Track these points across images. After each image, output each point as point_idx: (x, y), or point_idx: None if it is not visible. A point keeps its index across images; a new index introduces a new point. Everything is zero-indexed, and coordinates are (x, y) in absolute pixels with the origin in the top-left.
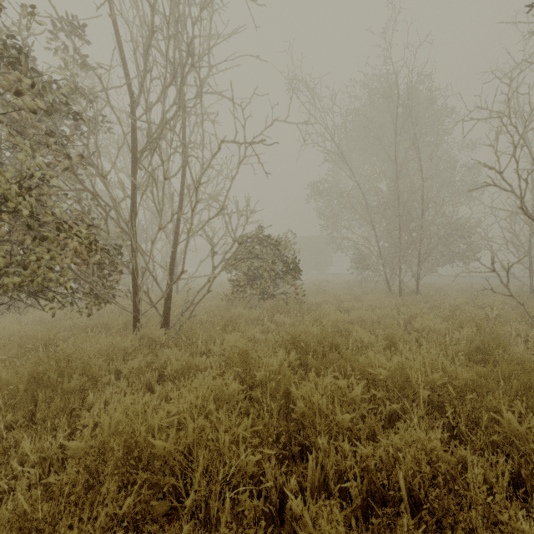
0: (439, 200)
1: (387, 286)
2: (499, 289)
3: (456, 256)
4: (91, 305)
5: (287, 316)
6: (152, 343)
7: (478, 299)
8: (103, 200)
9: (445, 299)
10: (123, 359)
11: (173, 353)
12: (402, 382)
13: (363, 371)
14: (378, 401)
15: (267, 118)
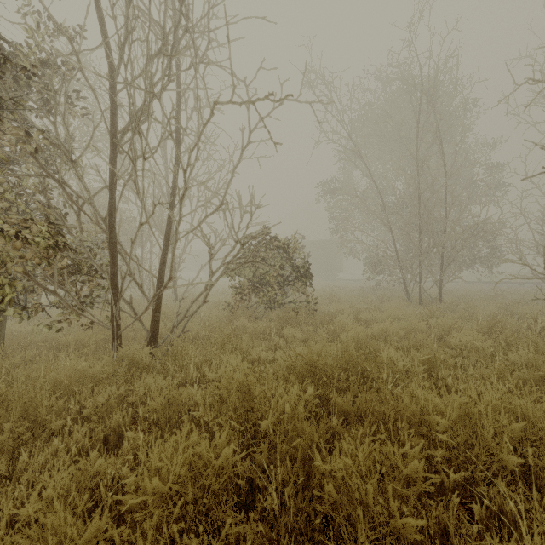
0: (464, 199)
1: (405, 293)
2: (527, 297)
3: (478, 261)
4: (65, 318)
5: (298, 329)
6: (133, 366)
7: (513, 308)
8: (73, 190)
9: (473, 308)
10: (93, 389)
11: (156, 382)
12: (466, 434)
13: (413, 421)
14: (436, 466)
15: (275, 95)
